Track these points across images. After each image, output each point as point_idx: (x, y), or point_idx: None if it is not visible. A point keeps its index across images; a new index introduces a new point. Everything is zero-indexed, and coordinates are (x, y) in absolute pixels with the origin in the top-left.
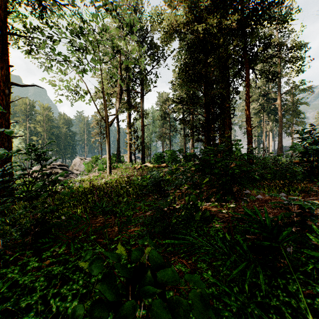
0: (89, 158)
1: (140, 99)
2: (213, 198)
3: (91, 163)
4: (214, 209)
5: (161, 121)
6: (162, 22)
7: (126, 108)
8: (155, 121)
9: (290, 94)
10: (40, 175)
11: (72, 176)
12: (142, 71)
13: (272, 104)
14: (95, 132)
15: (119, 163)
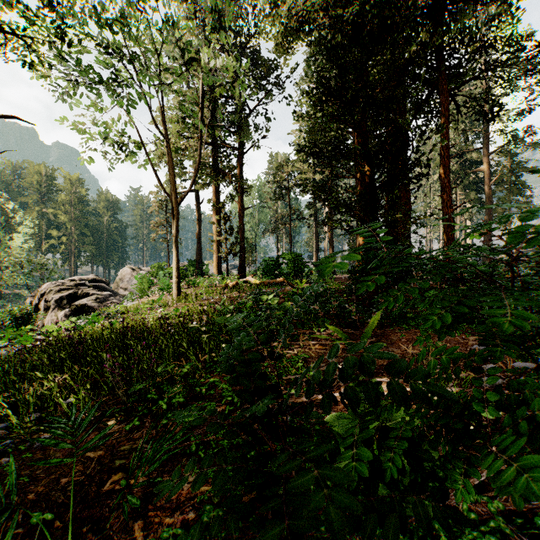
0: (147, 268)
1: (237, 162)
2: None
3: (151, 276)
4: None
5: (275, 203)
6: (277, 5)
7: (211, 177)
8: (264, 203)
9: (506, 154)
10: (55, 299)
11: (114, 300)
12: (240, 109)
13: (474, 171)
14: (158, 221)
15: (201, 276)
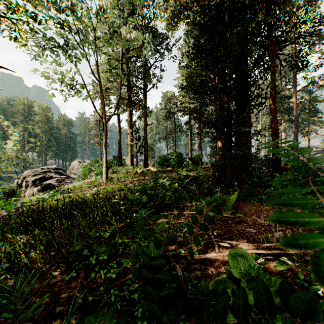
0: (88, 161)
1: (143, 96)
2: (255, 229)
3: (91, 166)
4: (274, 263)
5: (166, 122)
6: None
7: (127, 105)
8: (159, 122)
9: (306, 92)
10: (31, 180)
11: (68, 181)
12: (144, 64)
13: (287, 102)
14: (95, 133)
15: (121, 166)
